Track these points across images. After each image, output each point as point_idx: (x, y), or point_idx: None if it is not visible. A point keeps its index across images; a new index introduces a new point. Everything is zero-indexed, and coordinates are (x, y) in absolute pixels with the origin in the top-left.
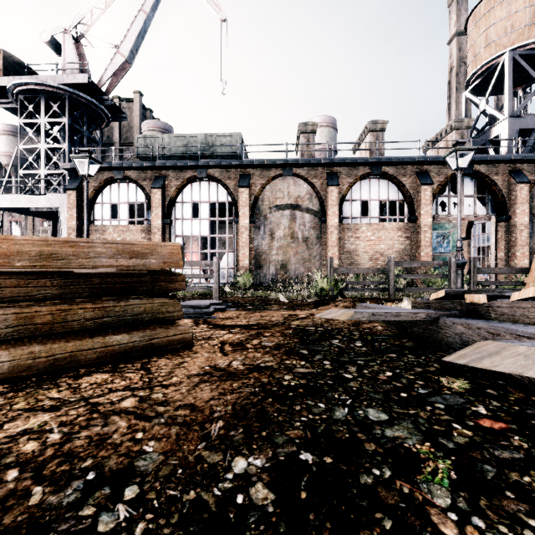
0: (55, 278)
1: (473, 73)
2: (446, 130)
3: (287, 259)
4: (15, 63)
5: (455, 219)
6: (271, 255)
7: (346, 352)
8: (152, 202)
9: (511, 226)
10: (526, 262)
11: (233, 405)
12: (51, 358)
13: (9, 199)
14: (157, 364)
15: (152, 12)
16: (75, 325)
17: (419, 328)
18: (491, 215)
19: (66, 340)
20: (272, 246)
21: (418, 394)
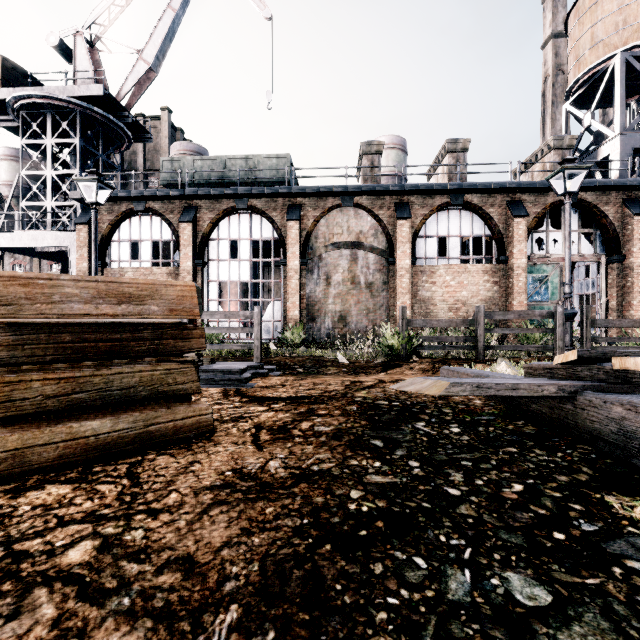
0: None
1: (576, 80)
2: (543, 151)
3: (347, 309)
4: (16, 72)
5: (555, 260)
6: (326, 304)
7: (440, 443)
8: (180, 239)
9: (625, 269)
10: None
11: (262, 561)
12: None
13: (9, 237)
14: (153, 467)
15: (182, 10)
16: (27, 406)
17: (541, 405)
18: (600, 254)
19: (9, 430)
20: (329, 293)
21: (583, 534)
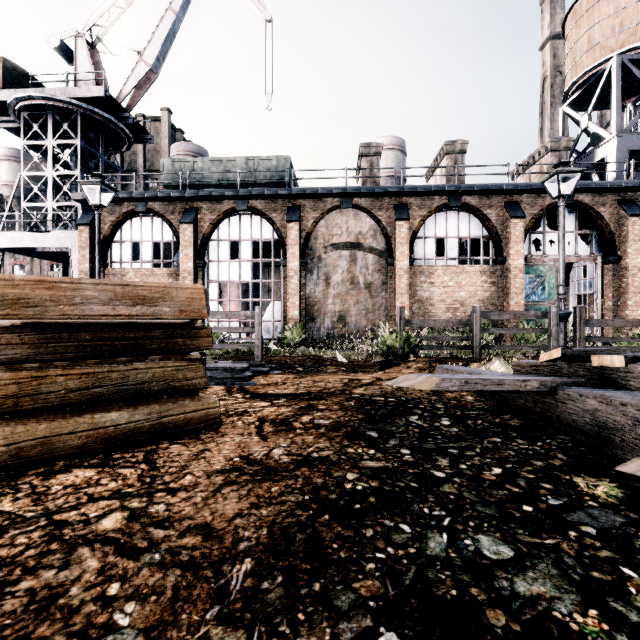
0: (26, 333)
1: (573, 82)
2: (540, 152)
3: (346, 310)
4: (17, 74)
5: (551, 260)
6: (326, 304)
7: (430, 434)
8: (181, 240)
9: (621, 269)
10: (639, 314)
11: (270, 528)
12: (13, 446)
13: (10, 237)
14: (167, 454)
15: (182, 12)
16: (53, 398)
17: (526, 400)
18: (596, 255)
19: (38, 420)
20: (328, 293)
21: (549, 507)
